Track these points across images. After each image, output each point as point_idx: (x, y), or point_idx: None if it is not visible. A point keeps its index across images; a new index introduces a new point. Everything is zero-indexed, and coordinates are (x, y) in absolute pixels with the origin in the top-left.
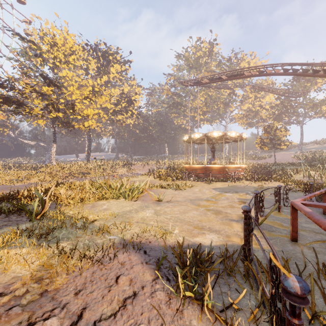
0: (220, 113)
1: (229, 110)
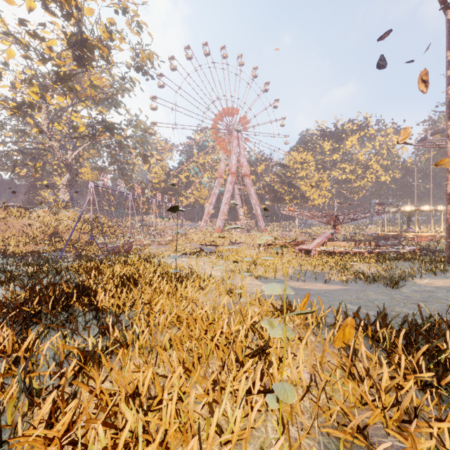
0: None
1: None
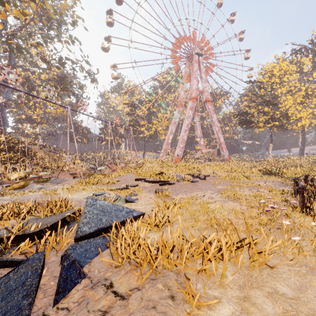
0: None
1: None
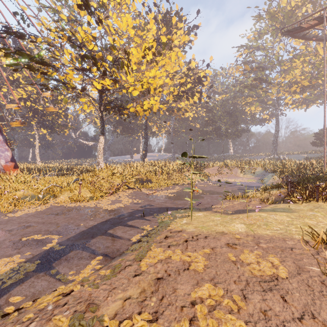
0: None
1: None
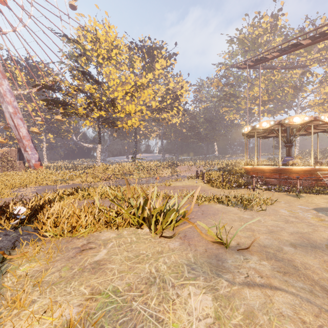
0: (288, 100)
1: (300, 96)
